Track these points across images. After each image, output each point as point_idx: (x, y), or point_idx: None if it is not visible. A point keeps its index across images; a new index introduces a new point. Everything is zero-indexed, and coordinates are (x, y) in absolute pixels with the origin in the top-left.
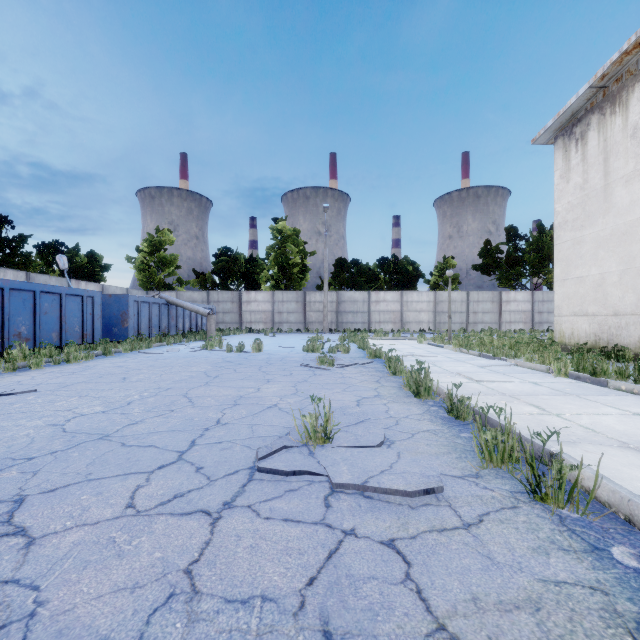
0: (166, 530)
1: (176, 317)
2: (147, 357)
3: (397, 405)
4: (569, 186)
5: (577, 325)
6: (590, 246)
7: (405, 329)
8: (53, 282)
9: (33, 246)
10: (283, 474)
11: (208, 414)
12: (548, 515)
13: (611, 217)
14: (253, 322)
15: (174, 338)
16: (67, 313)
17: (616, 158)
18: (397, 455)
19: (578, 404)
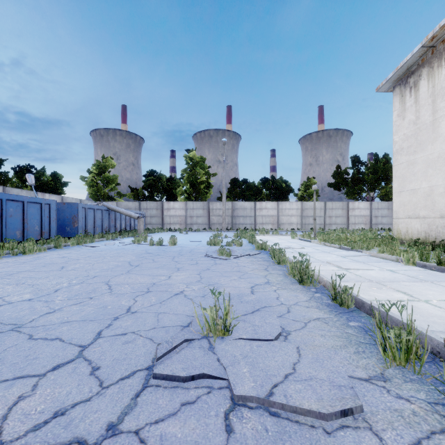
0: None
1: (115, 220)
2: (88, 249)
3: (285, 292)
4: (404, 122)
5: (411, 225)
6: (421, 166)
7: (280, 228)
8: (24, 194)
9: (11, 168)
10: (180, 380)
11: (121, 302)
12: None
13: (438, 144)
14: (172, 223)
15: (112, 235)
16: (28, 216)
17: (442, 99)
18: (297, 352)
19: (437, 290)
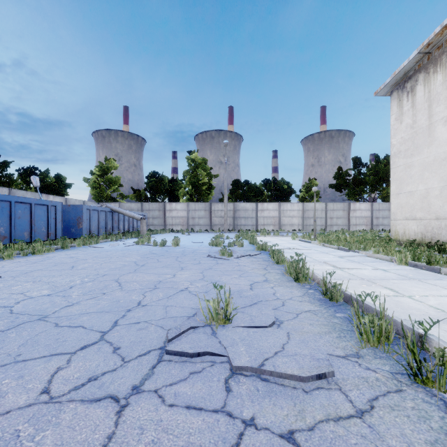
0: (72, 421)
1: (118, 221)
2: (94, 250)
3: (282, 288)
4: (402, 126)
5: (408, 226)
6: (418, 169)
7: (282, 229)
8: (29, 196)
9: (15, 170)
10: (188, 356)
11: (132, 297)
12: (436, 403)
13: (434, 148)
14: (174, 225)
15: (116, 236)
16: (36, 218)
17: (437, 104)
18: (287, 336)
19: (422, 287)
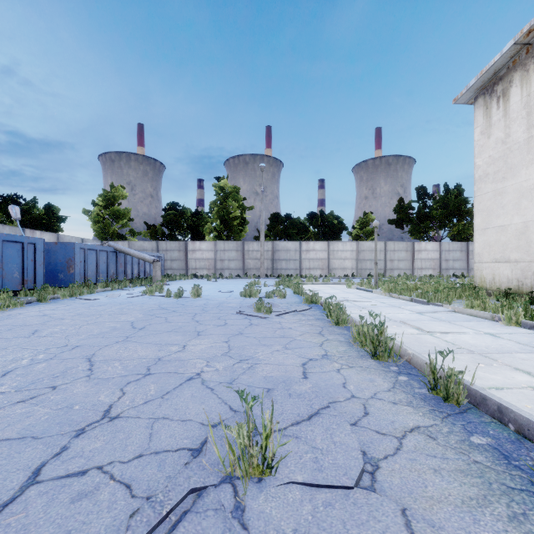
0: None
1: (124, 264)
2: (82, 303)
3: (354, 373)
4: (490, 141)
5: (498, 271)
6: (512, 196)
7: (331, 275)
8: (7, 231)
9: None
10: None
11: (100, 395)
12: None
13: None
14: (198, 268)
15: (119, 283)
16: (5, 259)
17: None
18: (406, 527)
19: None
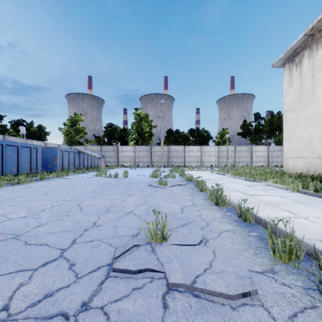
0: None
1: (83, 159)
2: (64, 181)
3: (206, 211)
4: (292, 89)
5: (296, 163)
6: (304, 121)
7: (203, 165)
8: (18, 140)
9: (8, 122)
10: (131, 273)
11: (89, 218)
12: None
13: (316, 105)
14: (124, 162)
15: (81, 170)
16: (21, 157)
17: (319, 73)
18: (213, 253)
19: (314, 210)
